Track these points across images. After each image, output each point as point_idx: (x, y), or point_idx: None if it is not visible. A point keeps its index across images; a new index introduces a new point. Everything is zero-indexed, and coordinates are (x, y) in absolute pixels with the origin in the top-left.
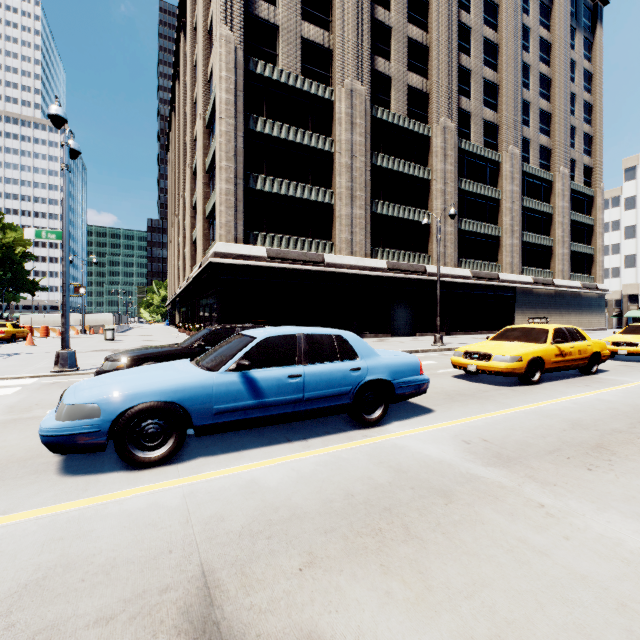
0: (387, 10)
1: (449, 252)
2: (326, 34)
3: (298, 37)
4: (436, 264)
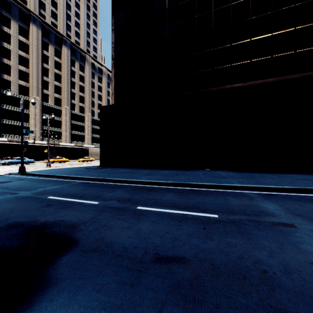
0: (48, 77)
1: (68, 139)
2: (27, 83)
3: (17, 84)
4: (63, 142)
